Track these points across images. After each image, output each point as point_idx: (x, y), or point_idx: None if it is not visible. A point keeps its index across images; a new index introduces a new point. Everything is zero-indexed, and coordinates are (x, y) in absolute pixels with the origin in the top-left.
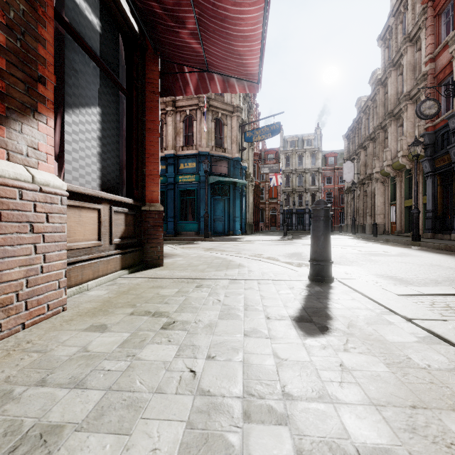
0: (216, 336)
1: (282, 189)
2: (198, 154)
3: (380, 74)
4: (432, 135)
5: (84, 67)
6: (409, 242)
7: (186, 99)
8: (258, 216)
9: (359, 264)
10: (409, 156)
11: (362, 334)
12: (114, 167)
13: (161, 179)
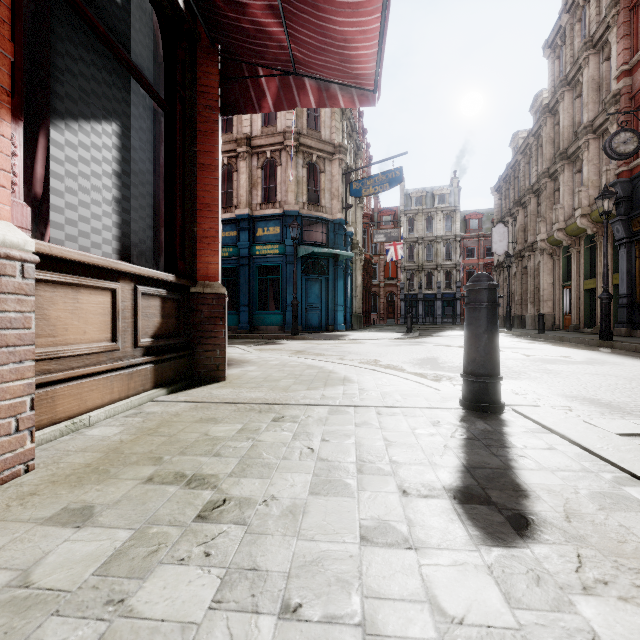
0: (304, 542)
1: (403, 265)
2: (283, 215)
3: (547, 97)
4: (628, 184)
5: (89, 53)
6: (596, 342)
7: (266, 136)
8: (369, 304)
9: (531, 376)
10: (592, 215)
11: (605, 539)
12: (144, 223)
13: (231, 251)
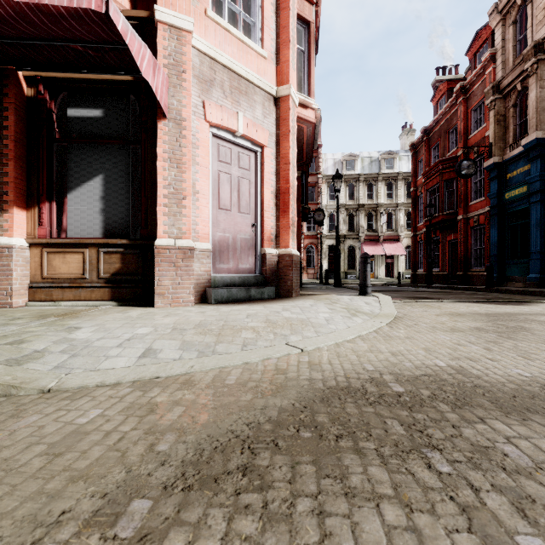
0: None
1: None
2: None
3: None
4: None
5: (86, 154)
6: None
7: None
8: None
9: None
10: None
11: None
12: (124, 214)
13: None
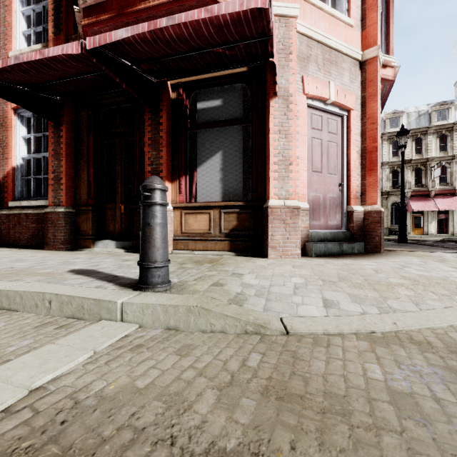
0: (105, 263)
1: None
2: None
3: None
4: None
5: (210, 136)
6: None
7: None
8: None
9: None
10: None
11: (53, 274)
12: (237, 181)
13: None
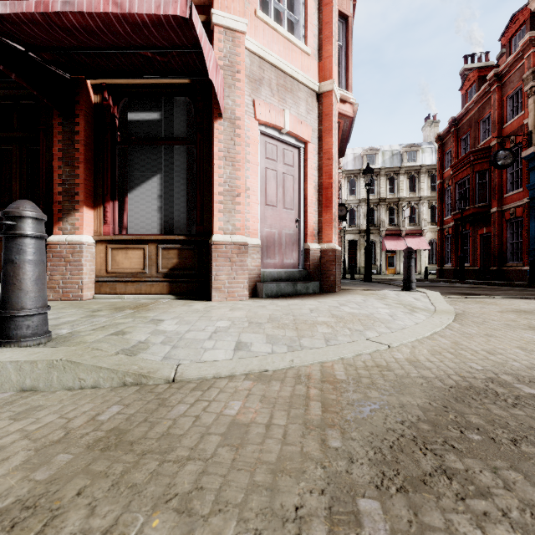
0: None
1: None
2: None
3: None
4: None
5: (145, 155)
6: None
7: None
8: None
9: None
10: None
11: None
12: (180, 212)
13: None
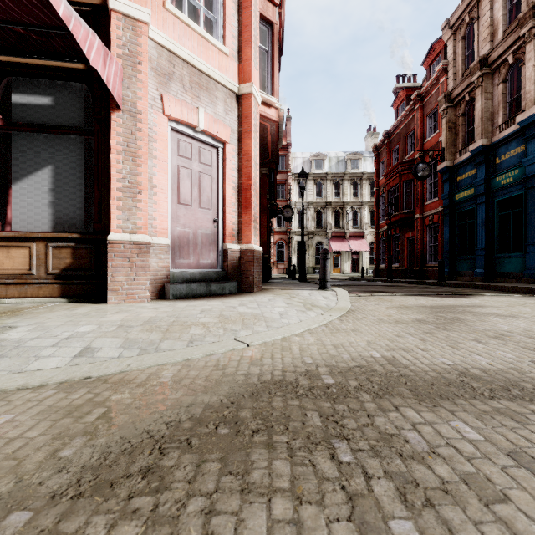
0: None
1: None
2: None
3: None
4: None
5: (34, 143)
6: None
7: None
8: None
9: None
10: None
11: None
12: (76, 207)
13: (515, 173)
